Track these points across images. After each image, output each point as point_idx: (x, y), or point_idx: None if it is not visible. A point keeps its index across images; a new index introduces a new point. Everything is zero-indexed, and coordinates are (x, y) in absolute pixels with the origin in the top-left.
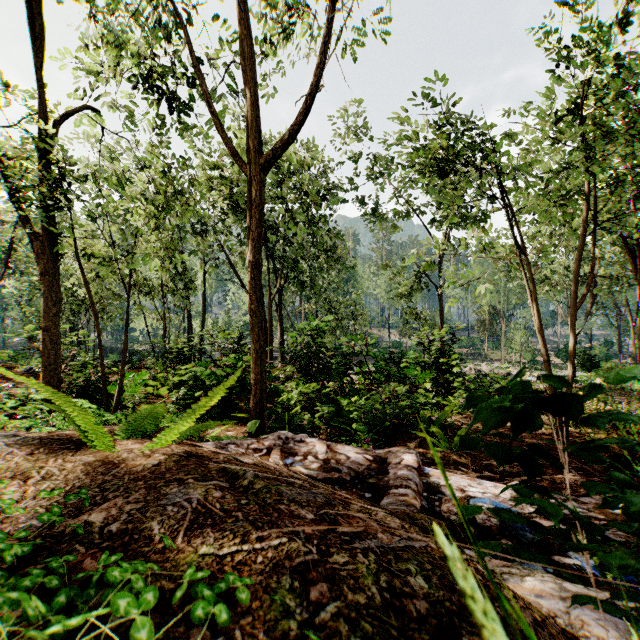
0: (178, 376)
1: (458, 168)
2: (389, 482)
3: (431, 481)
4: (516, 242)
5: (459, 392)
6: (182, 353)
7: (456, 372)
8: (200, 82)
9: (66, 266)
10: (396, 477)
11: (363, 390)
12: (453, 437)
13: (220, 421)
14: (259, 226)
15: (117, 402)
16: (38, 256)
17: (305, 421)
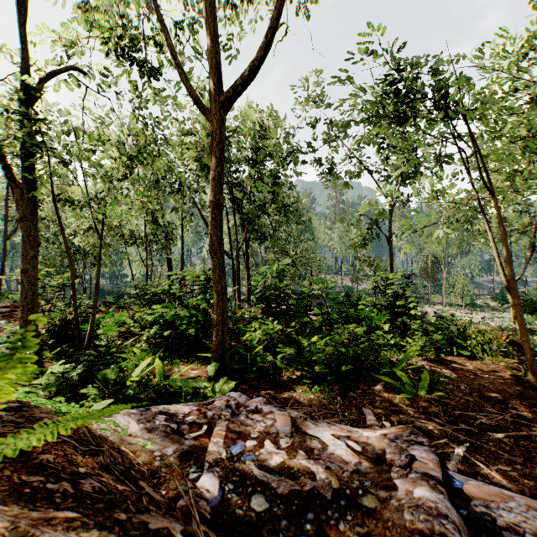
0: (150, 316)
1: (418, 113)
2: (403, 515)
3: (476, 513)
4: (483, 182)
5: (414, 333)
6: (155, 295)
7: (413, 314)
8: (167, 36)
9: (45, 213)
10: (414, 505)
11: (322, 330)
12: (417, 381)
13: (187, 359)
14: (220, 165)
15: (88, 341)
16: (16, 202)
17: (267, 362)
